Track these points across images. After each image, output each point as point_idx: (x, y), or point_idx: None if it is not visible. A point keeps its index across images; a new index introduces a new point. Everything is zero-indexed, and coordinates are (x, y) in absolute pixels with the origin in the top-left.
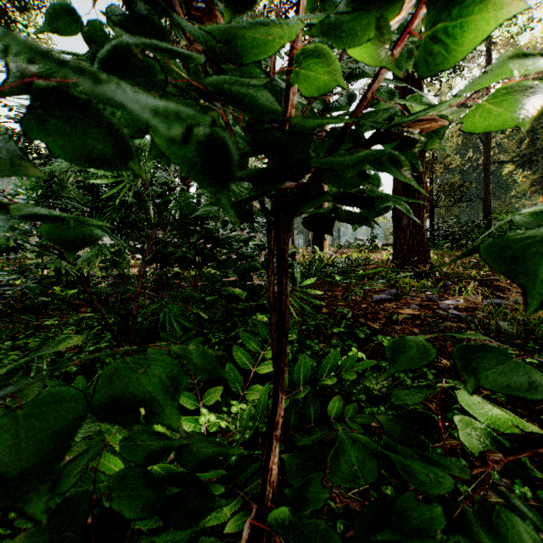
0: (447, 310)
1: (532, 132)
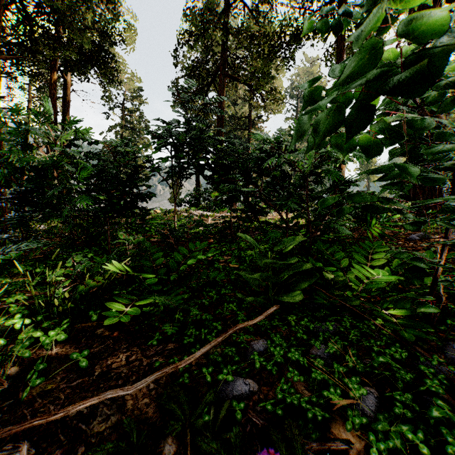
0: None
1: None
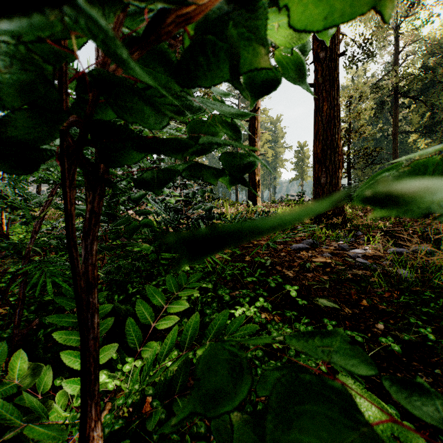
0: (356, 258)
1: (432, 107)
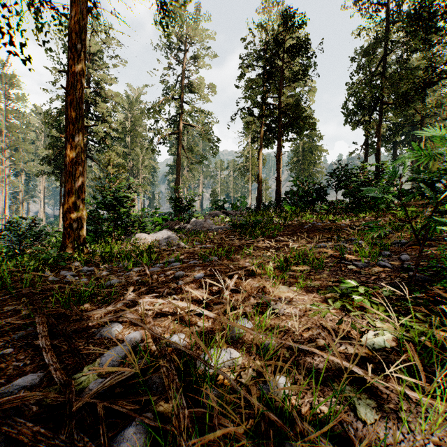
0: None
1: None
